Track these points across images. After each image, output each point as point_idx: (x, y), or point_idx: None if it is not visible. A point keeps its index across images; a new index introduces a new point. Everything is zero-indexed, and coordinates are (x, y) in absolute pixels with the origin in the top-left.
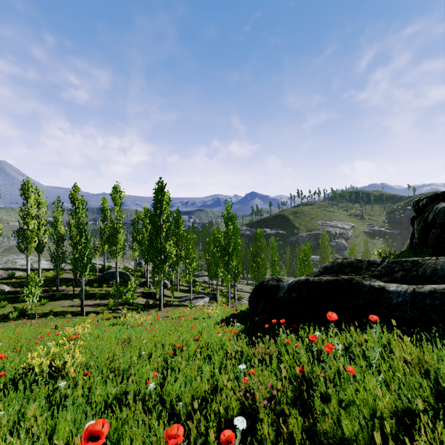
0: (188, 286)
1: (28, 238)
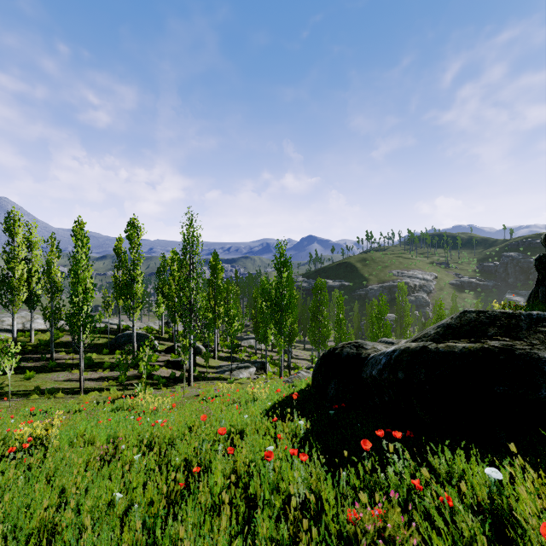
0: (229, 352)
1: (14, 289)
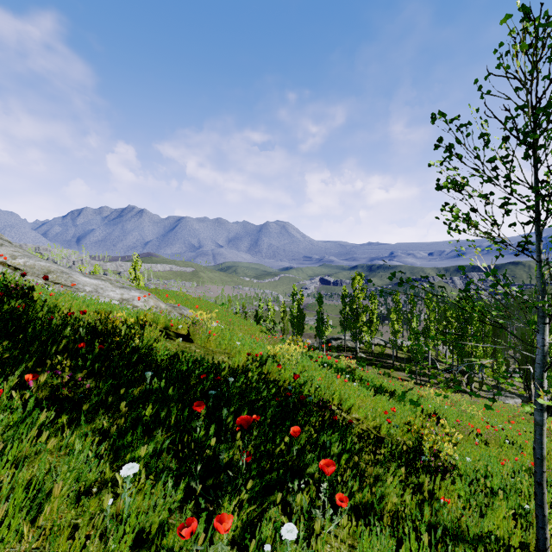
0: (495, 382)
1: (372, 327)
